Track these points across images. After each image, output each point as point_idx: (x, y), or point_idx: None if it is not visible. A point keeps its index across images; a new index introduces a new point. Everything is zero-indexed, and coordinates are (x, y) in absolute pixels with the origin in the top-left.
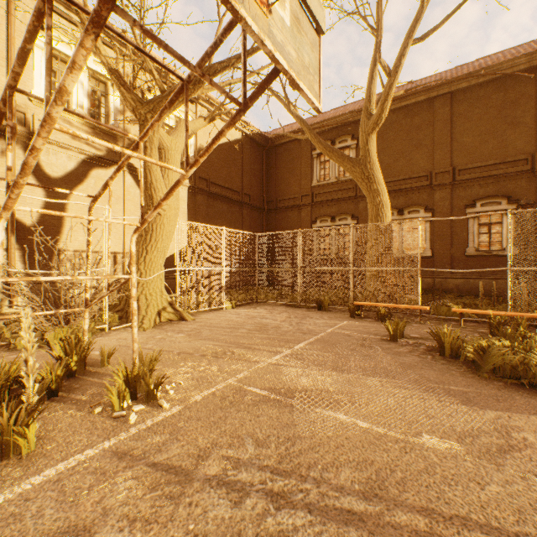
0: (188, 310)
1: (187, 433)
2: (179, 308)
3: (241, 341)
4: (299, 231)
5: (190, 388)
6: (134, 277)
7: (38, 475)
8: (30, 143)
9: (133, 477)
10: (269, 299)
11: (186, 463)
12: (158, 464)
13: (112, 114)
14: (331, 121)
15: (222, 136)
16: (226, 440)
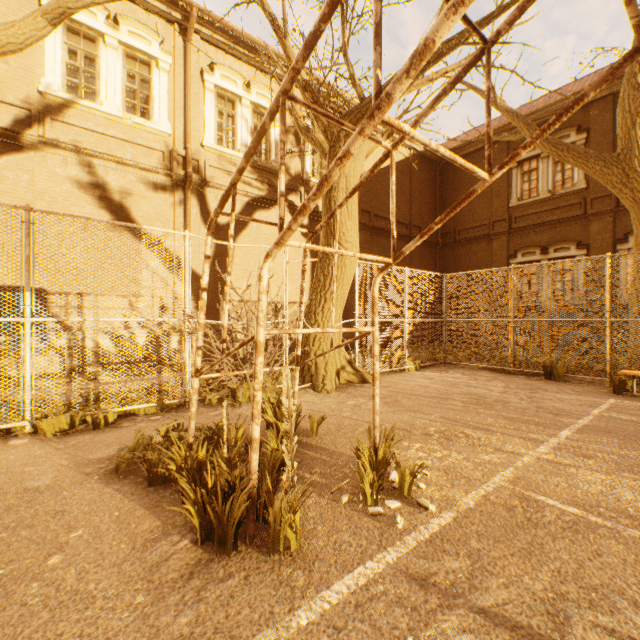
0: (367, 371)
1: (495, 562)
2: (358, 368)
3: (464, 417)
4: (512, 267)
5: (444, 483)
6: (377, 330)
7: (327, 588)
8: (202, 191)
9: (466, 629)
10: (463, 360)
11: (537, 623)
12: (488, 612)
13: (273, 149)
14: (542, 112)
15: (579, 105)
16: (577, 592)
